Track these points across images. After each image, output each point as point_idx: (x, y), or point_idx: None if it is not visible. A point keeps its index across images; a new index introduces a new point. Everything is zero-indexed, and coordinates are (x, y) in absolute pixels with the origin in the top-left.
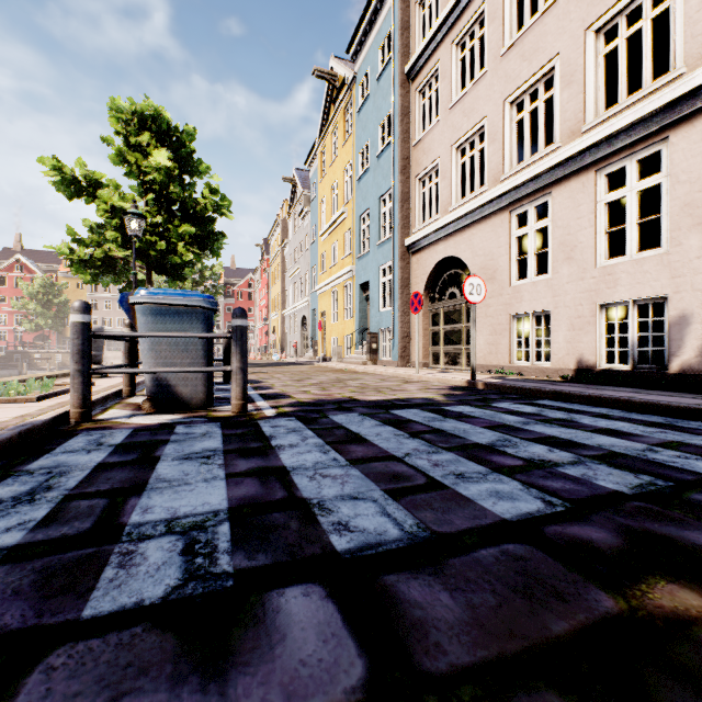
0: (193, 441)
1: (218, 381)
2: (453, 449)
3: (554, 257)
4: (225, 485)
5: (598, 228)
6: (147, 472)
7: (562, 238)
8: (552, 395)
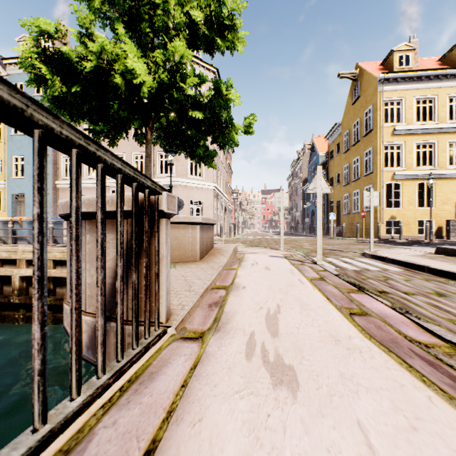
0: None
1: None
2: None
3: None
4: None
5: None
6: None
7: None
8: None
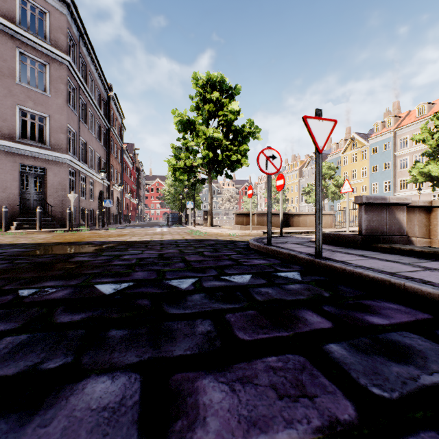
0: None
1: None
2: None
3: None
4: None
5: None
6: None
7: None
8: None
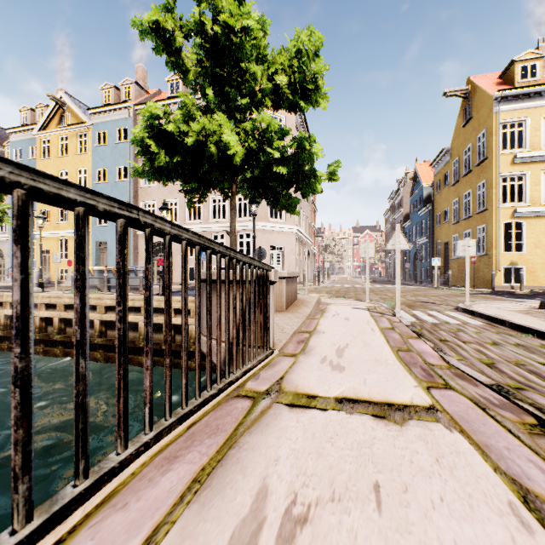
0: None
1: None
2: None
3: None
4: None
5: None
6: None
7: None
8: None
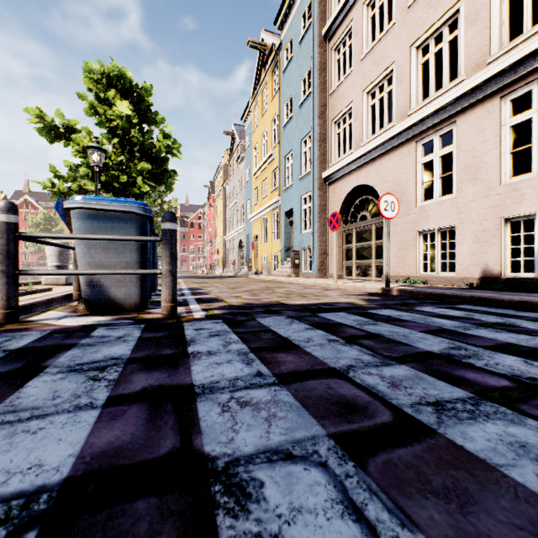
0: (101, 346)
1: None
2: (404, 359)
3: (459, 178)
4: (94, 420)
5: (503, 149)
6: (7, 392)
7: (466, 161)
8: (469, 300)
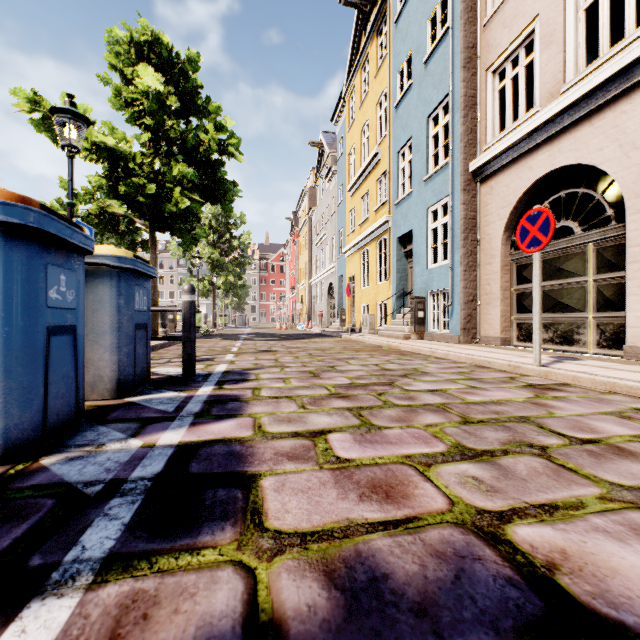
0: None
1: (180, 372)
2: None
3: None
4: None
5: None
6: None
7: None
8: None
